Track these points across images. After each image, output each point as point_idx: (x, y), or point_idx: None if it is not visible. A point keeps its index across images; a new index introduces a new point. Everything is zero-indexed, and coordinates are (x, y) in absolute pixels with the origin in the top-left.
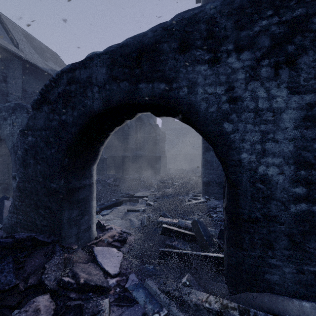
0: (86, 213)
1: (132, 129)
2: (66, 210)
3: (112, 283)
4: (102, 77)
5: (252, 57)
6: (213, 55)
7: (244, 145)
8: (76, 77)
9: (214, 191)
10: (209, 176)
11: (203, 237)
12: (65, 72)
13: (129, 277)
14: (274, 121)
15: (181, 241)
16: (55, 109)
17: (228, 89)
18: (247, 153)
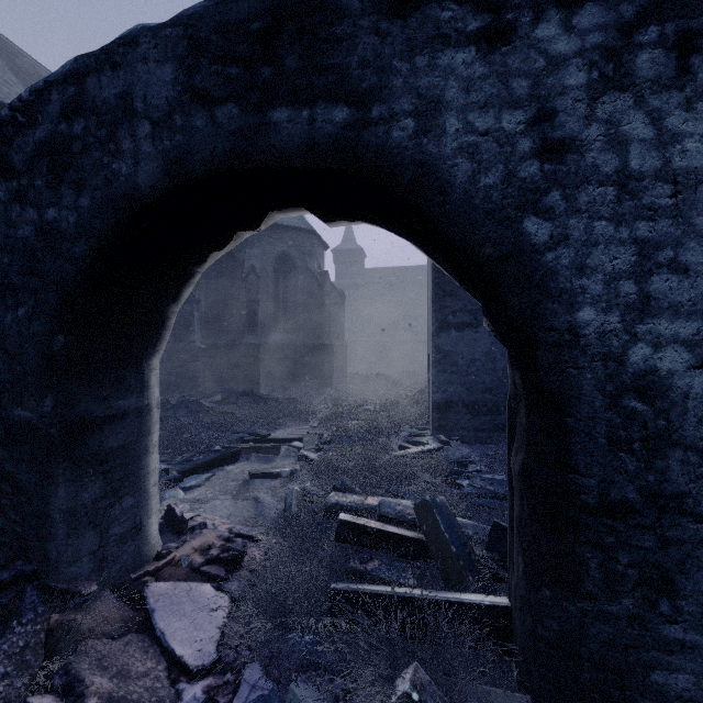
0: (127, 490)
1: (267, 282)
2: (63, 484)
3: (193, 699)
4: (163, 94)
5: (610, 20)
6: (492, 18)
7: (585, 283)
8: (89, 96)
9: (458, 424)
10: (447, 389)
11: (449, 546)
12: (56, 82)
13: (244, 675)
14: (678, 211)
15: (390, 557)
16: (26, 192)
17: (537, 117)
18: (596, 307)
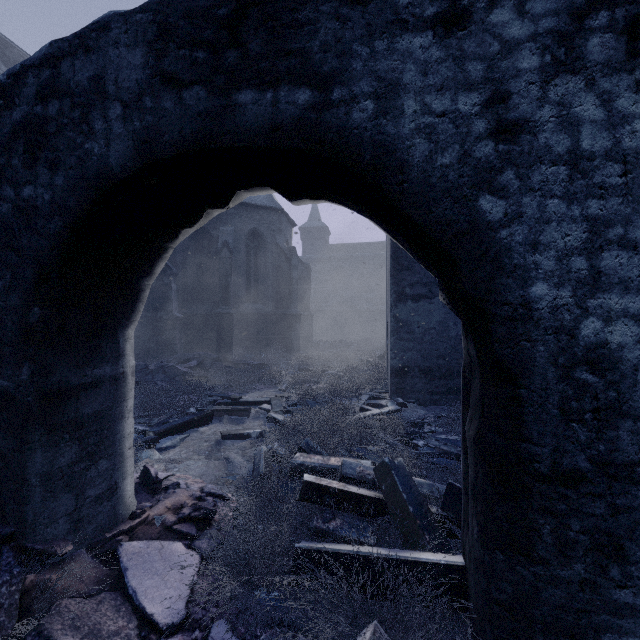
0: (102, 453)
1: (239, 256)
2: (39, 450)
3: None
4: (133, 77)
5: (562, 6)
6: (448, 4)
7: (538, 259)
8: (63, 79)
9: (414, 388)
10: (404, 355)
11: (406, 506)
12: (32, 66)
13: (211, 632)
14: (627, 189)
15: (352, 516)
16: (3, 171)
17: (491, 99)
18: (548, 282)
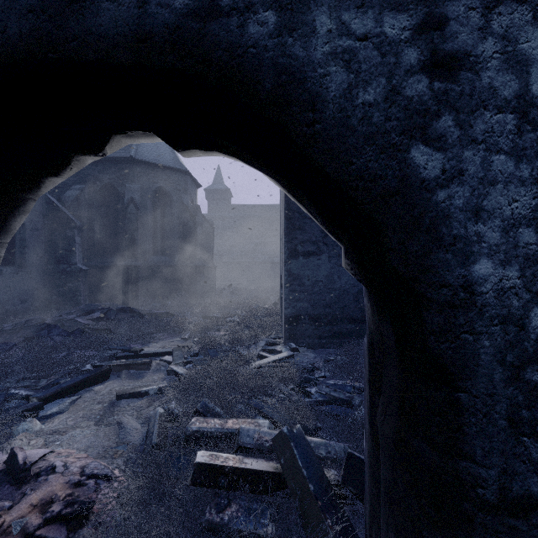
0: None
1: (146, 212)
2: None
3: None
4: None
5: None
6: None
7: (481, 230)
8: None
9: (305, 334)
10: (296, 305)
11: (307, 484)
12: None
13: None
14: None
15: (249, 498)
16: None
17: (424, 23)
18: (493, 259)
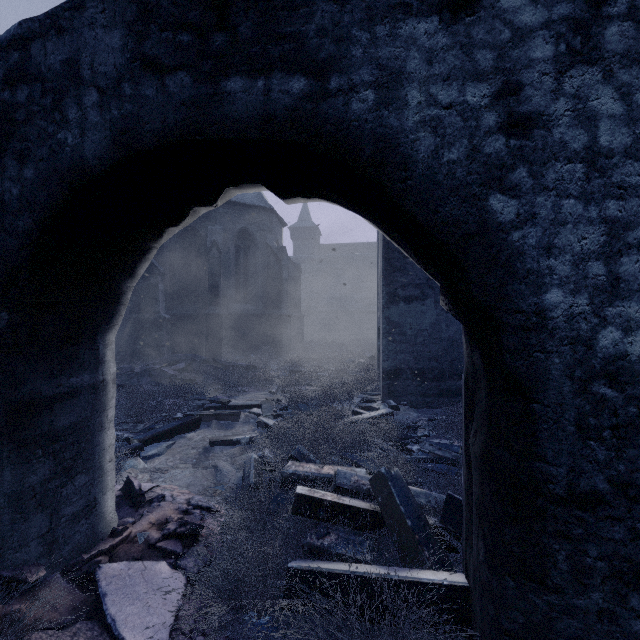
0: (80, 468)
1: (228, 256)
2: (8, 467)
3: None
4: (111, 61)
5: None
6: None
7: (552, 264)
8: (33, 62)
9: (407, 390)
10: (396, 357)
11: (404, 520)
12: None
13: None
14: None
15: (347, 531)
16: None
17: (502, 90)
18: (563, 289)
